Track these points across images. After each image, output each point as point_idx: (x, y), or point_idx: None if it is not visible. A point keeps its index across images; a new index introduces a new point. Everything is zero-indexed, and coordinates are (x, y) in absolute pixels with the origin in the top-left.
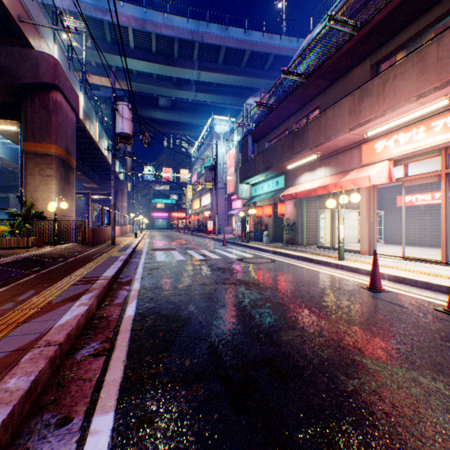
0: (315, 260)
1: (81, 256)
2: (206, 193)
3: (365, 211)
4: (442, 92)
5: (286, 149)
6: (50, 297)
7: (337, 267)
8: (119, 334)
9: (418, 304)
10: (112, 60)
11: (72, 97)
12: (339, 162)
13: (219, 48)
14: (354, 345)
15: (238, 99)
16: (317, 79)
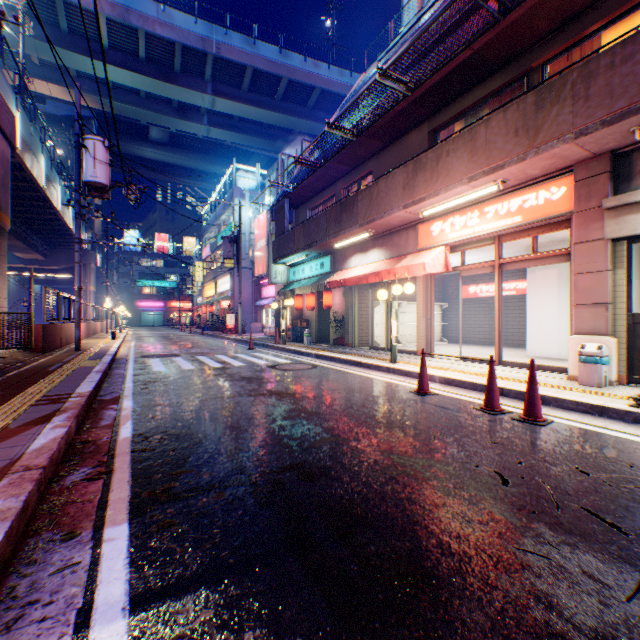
0: (365, 364)
1: (30, 369)
2: (224, 273)
3: (423, 305)
4: (491, 178)
5: (333, 222)
6: (2, 421)
7: (388, 371)
8: (116, 457)
9: (460, 404)
10: (69, 59)
11: (3, 117)
12: (394, 244)
13: (243, 68)
14: (386, 445)
15: (272, 143)
16: (369, 138)
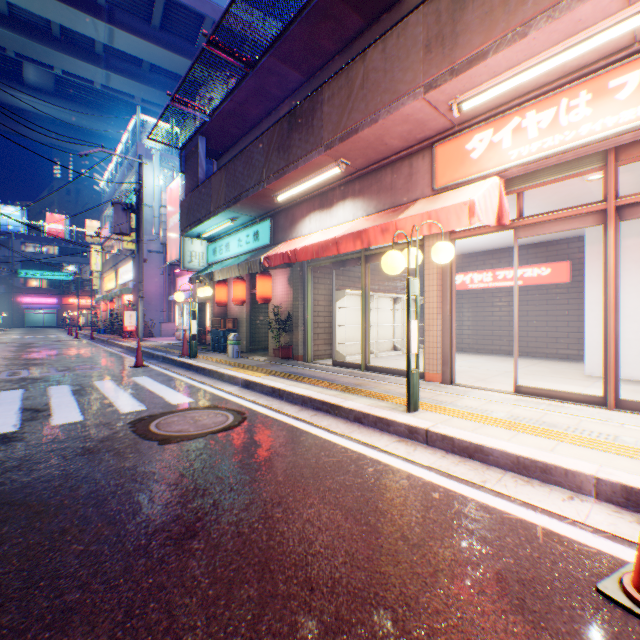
0: (349, 412)
1: None
2: (126, 259)
3: (438, 292)
4: None
5: (275, 153)
6: None
7: (413, 437)
8: None
9: None
10: None
11: None
12: (385, 187)
13: None
14: None
15: None
16: None
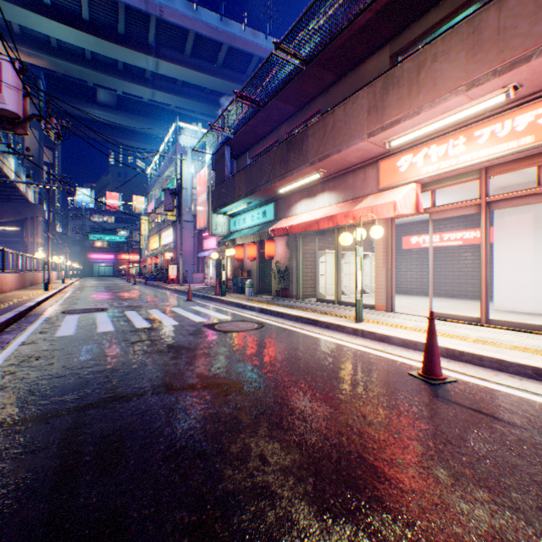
0: (322, 323)
1: None
2: (168, 227)
3: (383, 253)
4: (503, 80)
5: (278, 164)
6: None
7: (355, 334)
8: None
9: (520, 409)
10: (10, 12)
11: None
12: (348, 186)
13: (186, 33)
14: None
15: (213, 108)
16: (321, 67)
